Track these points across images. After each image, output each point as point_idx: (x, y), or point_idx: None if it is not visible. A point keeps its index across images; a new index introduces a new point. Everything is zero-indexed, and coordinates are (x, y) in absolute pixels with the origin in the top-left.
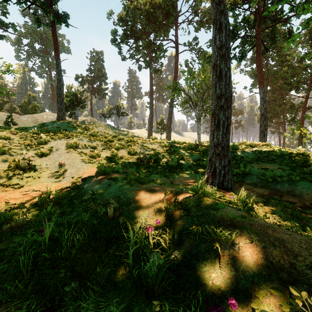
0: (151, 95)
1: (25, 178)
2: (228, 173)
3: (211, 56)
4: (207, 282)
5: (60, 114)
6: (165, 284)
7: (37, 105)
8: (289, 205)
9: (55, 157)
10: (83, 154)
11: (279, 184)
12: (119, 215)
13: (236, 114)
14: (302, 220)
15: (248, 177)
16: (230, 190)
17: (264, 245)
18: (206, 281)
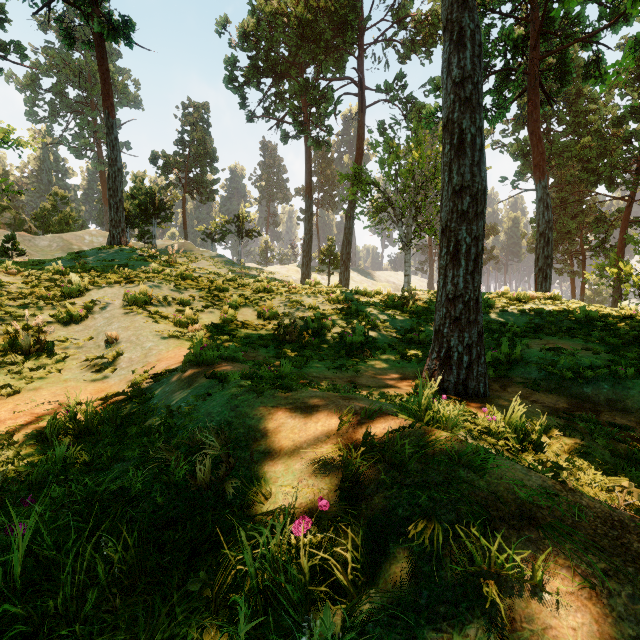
0: (309, 195)
1: (27, 371)
2: (479, 361)
3: (434, 112)
4: None
5: (115, 233)
6: None
7: (72, 214)
8: (619, 434)
9: (99, 324)
10: (160, 319)
11: (588, 383)
12: (225, 475)
13: None
14: None
15: (520, 369)
16: (483, 398)
17: (632, 592)
18: None
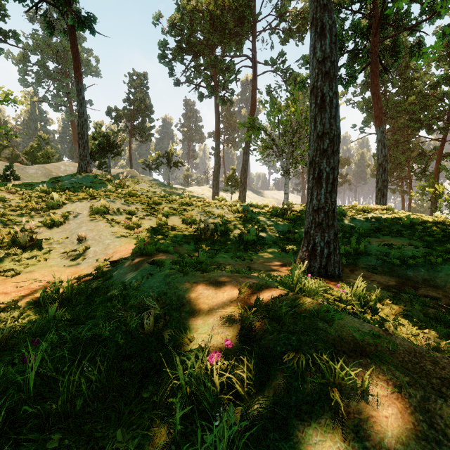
0: (218, 137)
1: (24, 260)
2: (335, 253)
3: (305, 79)
4: None
5: (82, 164)
6: None
7: (51, 150)
8: (430, 303)
9: (73, 227)
10: (115, 224)
11: (410, 268)
12: (163, 326)
13: (340, 165)
14: None
15: (364, 258)
16: (338, 278)
17: (424, 395)
18: None
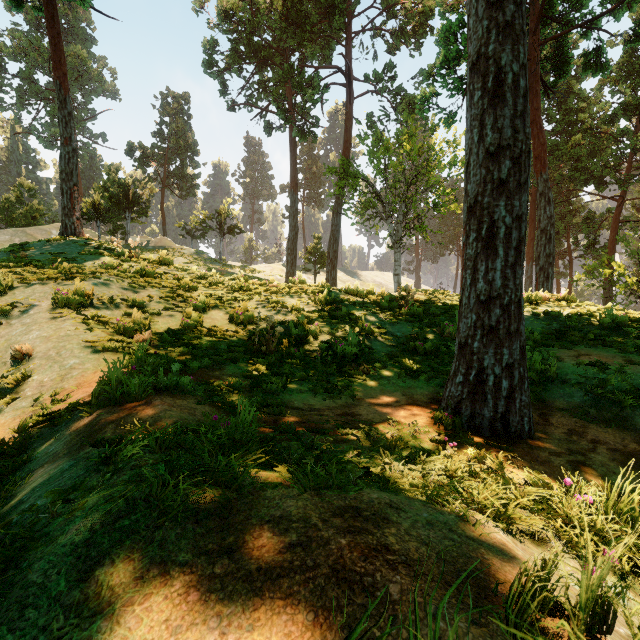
0: (294, 189)
1: None
2: (522, 388)
3: (429, 97)
4: None
5: (68, 223)
6: None
7: (39, 207)
8: None
9: (14, 332)
10: (99, 325)
11: None
12: None
13: None
14: None
15: (557, 389)
16: (529, 439)
17: None
18: None
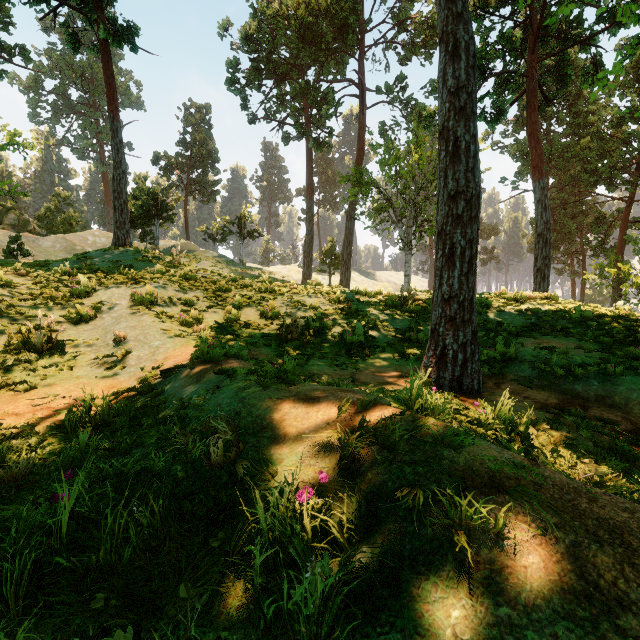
0: (310, 196)
1: (41, 368)
2: (473, 359)
3: (433, 114)
4: (441, 630)
5: (119, 234)
6: (342, 637)
7: (75, 215)
8: (604, 428)
9: (107, 323)
10: (166, 318)
11: (579, 381)
12: (236, 456)
13: (483, 235)
14: (636, 462)
15: (514, 367)
16: (477, 394)
17: (574, 539)
18: (438, 629)
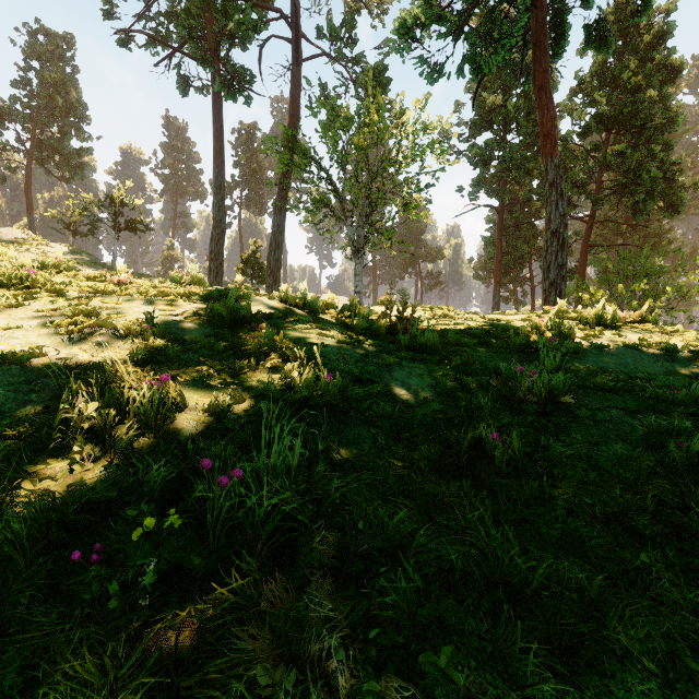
0: (219, 169)
1: None
2: None
3: (411, 27)
4: None
5: None
6: None
7: None
8: None
9: None
10: None
11: None
12: None
13: (430, 257)
14: None
15: None
16: None
17: None
18: None
